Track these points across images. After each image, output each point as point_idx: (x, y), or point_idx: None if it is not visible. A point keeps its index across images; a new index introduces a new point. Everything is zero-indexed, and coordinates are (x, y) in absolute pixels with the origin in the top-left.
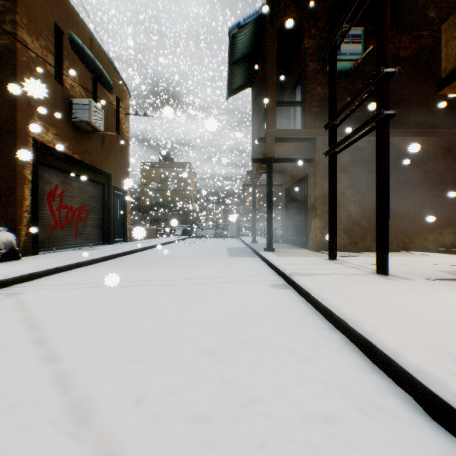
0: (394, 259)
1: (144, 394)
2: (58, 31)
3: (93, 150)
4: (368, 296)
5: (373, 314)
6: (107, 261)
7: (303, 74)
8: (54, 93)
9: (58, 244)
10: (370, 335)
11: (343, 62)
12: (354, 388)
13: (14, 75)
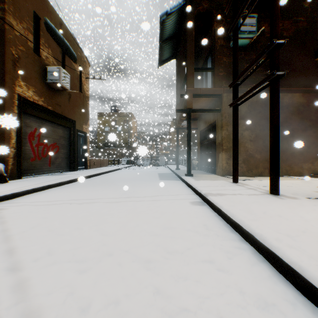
0: (280, 182)
1: (88, 304)
2: (36, 17)
3: (62, 103)
4: (267, 213)
5: (275, 229)
6: (71, 183)
7: (213, 48)
8: (33, 62)
9: (37, 170)
10: (275, 249)
11: (242, 39)
12: (267, 298)
13: (3, 48)
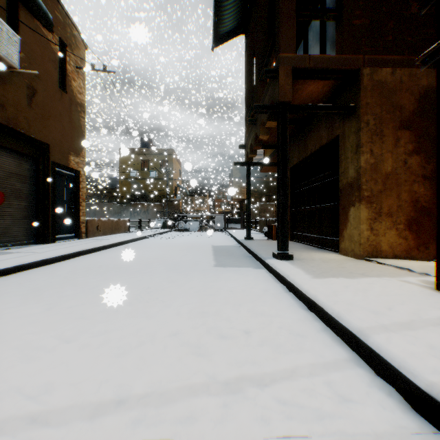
0: None
1: None
2: None
3: (11, 103)
4: None
5: None
6: None
7: None
8: None
9: None
10: None
11: None
12: None
13: None
